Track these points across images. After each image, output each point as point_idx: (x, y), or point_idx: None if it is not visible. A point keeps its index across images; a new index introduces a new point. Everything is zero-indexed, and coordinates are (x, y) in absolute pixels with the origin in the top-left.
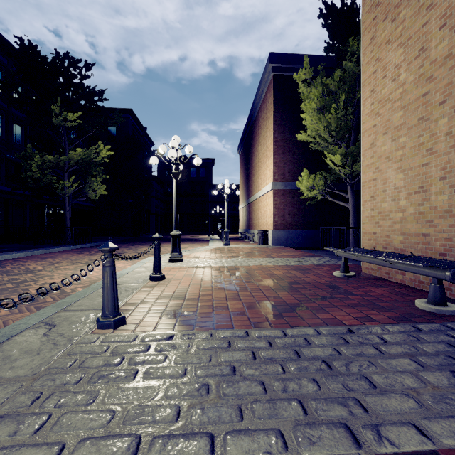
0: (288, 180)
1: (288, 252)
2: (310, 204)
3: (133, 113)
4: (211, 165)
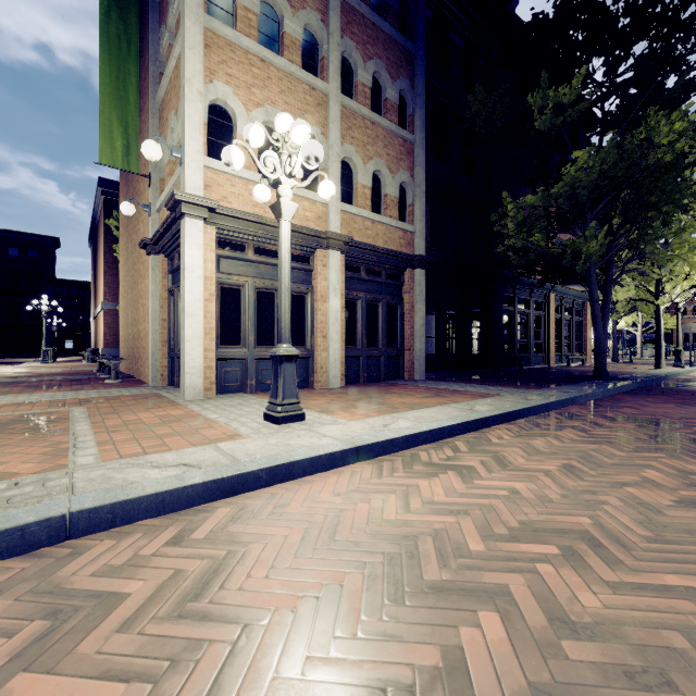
0: None
1: None
2: None
3: None
4: (52, 247)
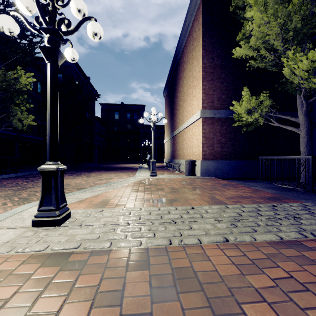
0: (217, 108)
1: (229, 187)
2: (239, 133)
3: (76, 63)
4: (142, 110)
